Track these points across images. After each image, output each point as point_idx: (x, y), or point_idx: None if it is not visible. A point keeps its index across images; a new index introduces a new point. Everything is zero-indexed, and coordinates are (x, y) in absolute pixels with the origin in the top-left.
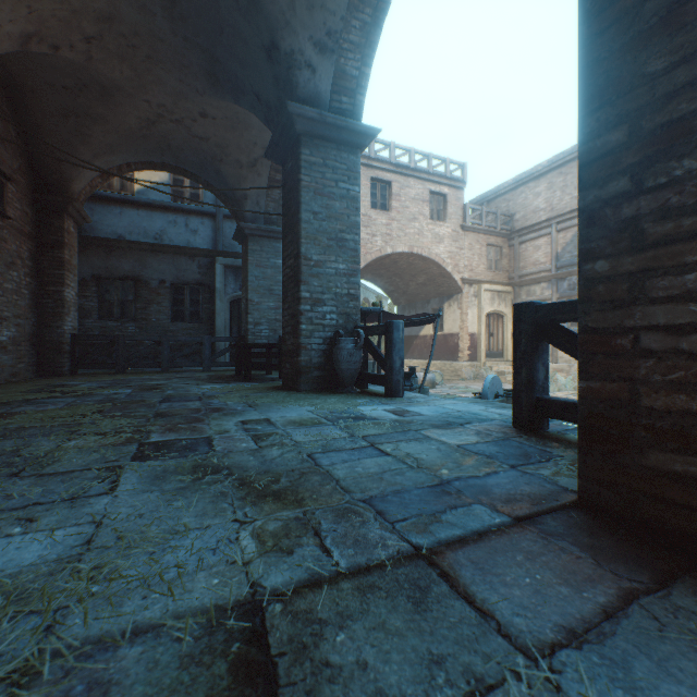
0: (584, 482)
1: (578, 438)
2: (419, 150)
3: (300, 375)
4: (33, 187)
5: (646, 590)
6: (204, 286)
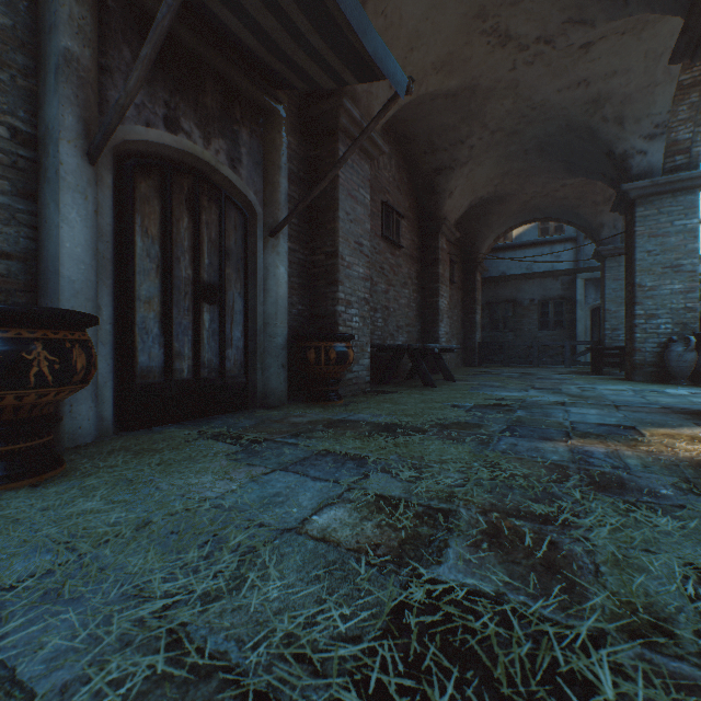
0: None
1: None
2: None
3: (633, 369)
4: (461, 261)
5: (672, 413)
6: (565, 300)
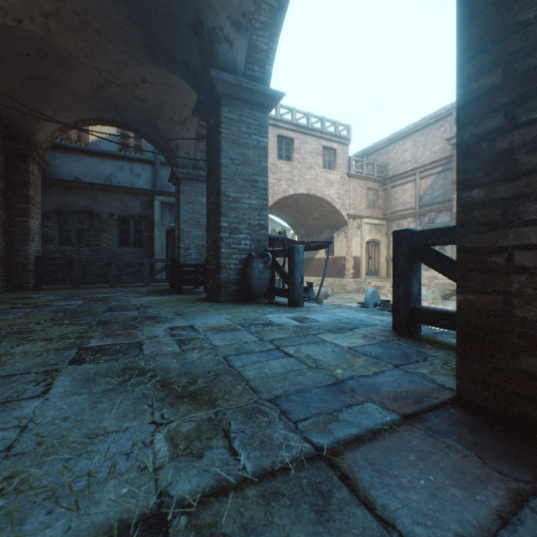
0: (461, 382)
1: (456, 343)
2: (315, 115)
3: (220, 289)
4: (3, 137)
5: (533, 491)
6: (145, 219)
